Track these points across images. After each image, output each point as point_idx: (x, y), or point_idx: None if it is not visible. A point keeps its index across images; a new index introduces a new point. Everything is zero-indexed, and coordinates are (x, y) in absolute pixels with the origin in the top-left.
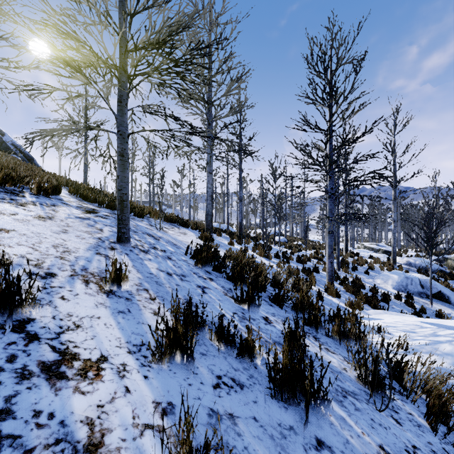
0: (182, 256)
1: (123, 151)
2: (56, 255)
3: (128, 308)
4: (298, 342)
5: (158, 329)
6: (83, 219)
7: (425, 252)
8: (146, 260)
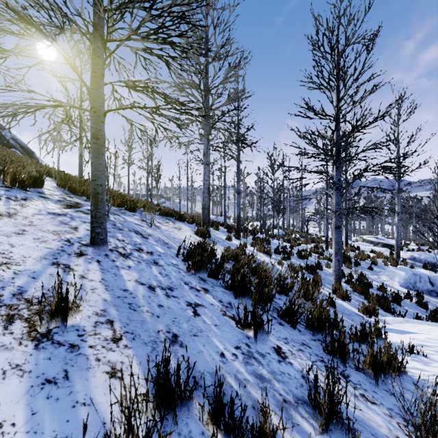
0: (173, 258)
1: (97, 132)
2: None
3: (67, 368)
4: (335, 407)
5: None
6: (57, 215)
7: (428, 246)
8: (123, 269)
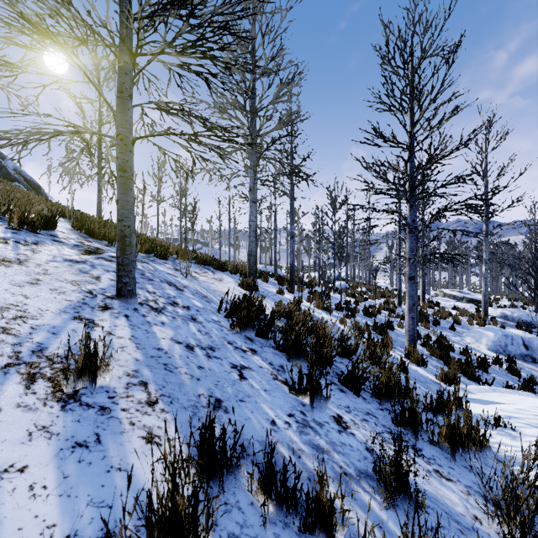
0: (213, 314)
1: (124, 164)
2: None
3: (98, 431)
4: (403, 480)
5: (126, 526)
6: (75, 263)
7: (522, 302)
8: (156, 325)
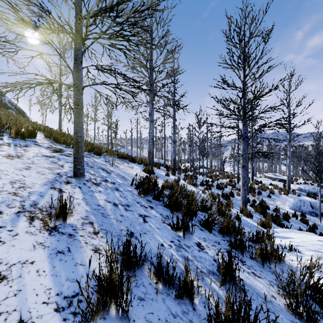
0: (128, 187)
1: (78, 101)
2: (10, 191)
3: (69, 246)
4: (232, 274)
5: (88, 285)
6: (48, 157)
7: (311, 181)
8: (96, 192)
